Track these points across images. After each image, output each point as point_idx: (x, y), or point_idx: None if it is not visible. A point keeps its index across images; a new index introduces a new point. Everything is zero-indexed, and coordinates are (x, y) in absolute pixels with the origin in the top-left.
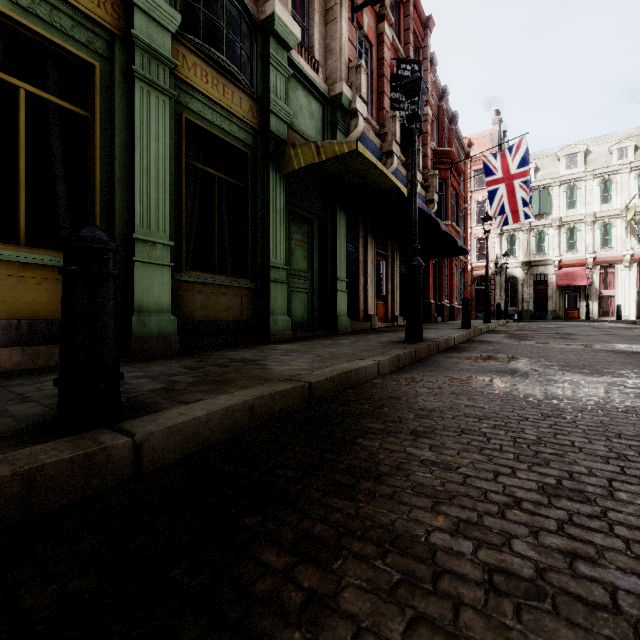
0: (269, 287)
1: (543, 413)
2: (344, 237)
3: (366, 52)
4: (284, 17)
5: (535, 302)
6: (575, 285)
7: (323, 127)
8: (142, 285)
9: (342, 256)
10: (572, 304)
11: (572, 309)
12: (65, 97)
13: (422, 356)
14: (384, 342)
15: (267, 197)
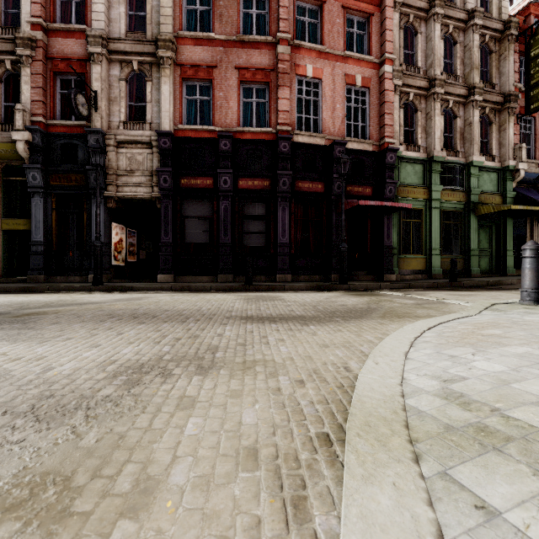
0: (470, 258)
1: None
2: (511, 230)
3: (530, 121)
4: (477, 159)
5: None
6: None
7: (497, 182)
8: (433, 261)
9: (510, 239)
10: None
11: None
12: (414, 217)
13: None
14: None
15: (469, 225)
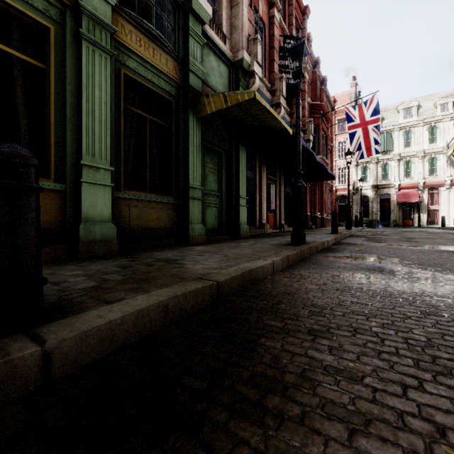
0: (188, 203)
1: (421, 311)
2: (245, 166)
3: (261, 30)
4: None
5: (381, 214)
6: (410, 202)
7: (229, 84)
8: (88, 201)
9: (243, 180)
10: (408, 215)
11: (408, 219)
12: (27, 53)
13: (305, 255)
14: (275, 244)
15: (187, 135)
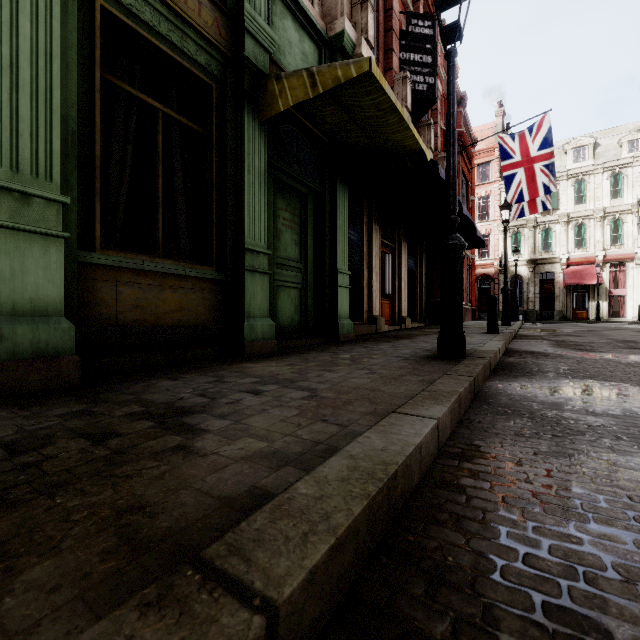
0: (243, 278)
1: None
2: (346, 218)
3: None
4: None
5: (541, 302)
6: (583, 284)
7: None
8: None
9: (343, 242)
10: (579, 304)
11: (579, 309)
12: None
13: (479, 385)
14: (409, 358)
15: (241, 152)
